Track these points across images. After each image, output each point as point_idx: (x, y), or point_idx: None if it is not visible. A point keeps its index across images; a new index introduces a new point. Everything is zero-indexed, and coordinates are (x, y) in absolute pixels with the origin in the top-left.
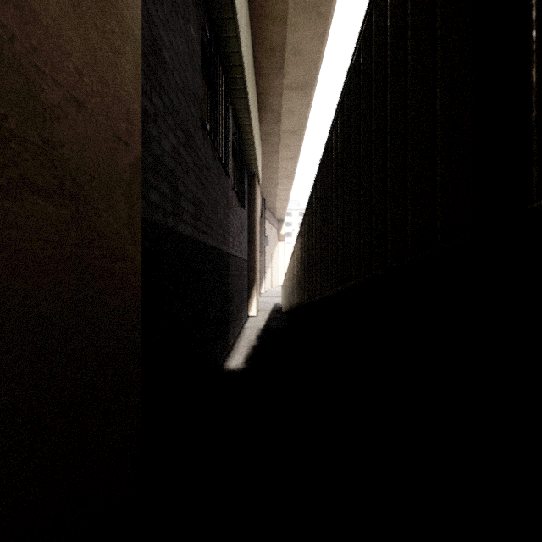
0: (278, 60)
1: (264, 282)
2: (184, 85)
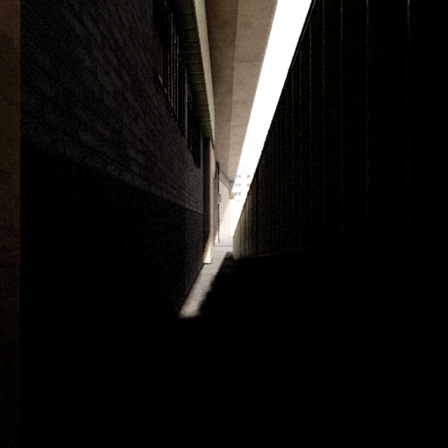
0: (230, 33)
1: (218, 233)
2: (131, 26)
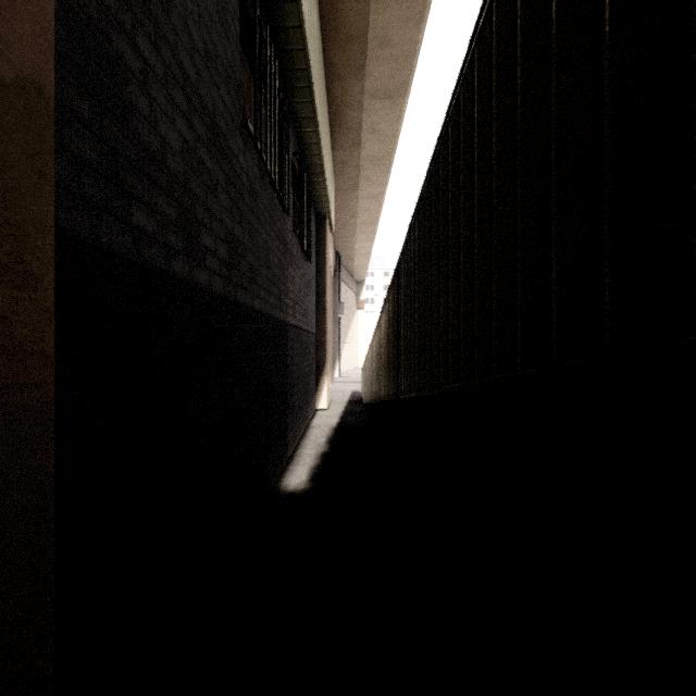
0: (357, 54)
1: (339, 363)
2: (207, 49)
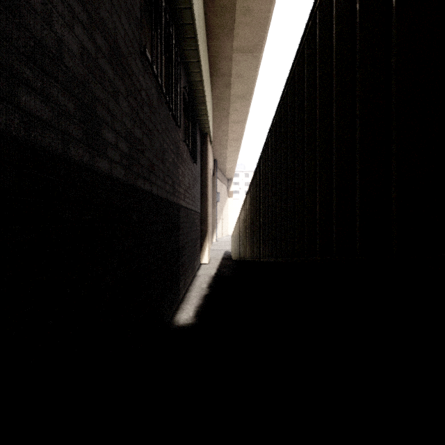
0: (228, 20)
1: (216, 232)
2: None
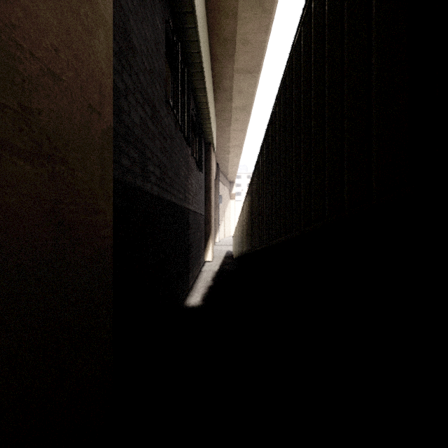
0: (229, 48)
1: (218, 233)
2: (150, 67)
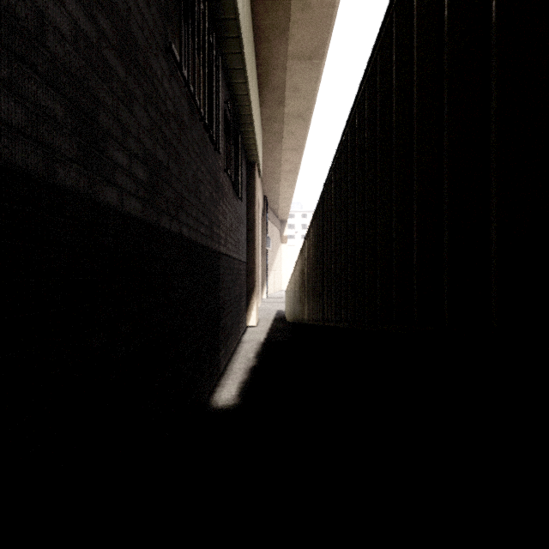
0: (281, 17)
1: (266, 286)
2: None
